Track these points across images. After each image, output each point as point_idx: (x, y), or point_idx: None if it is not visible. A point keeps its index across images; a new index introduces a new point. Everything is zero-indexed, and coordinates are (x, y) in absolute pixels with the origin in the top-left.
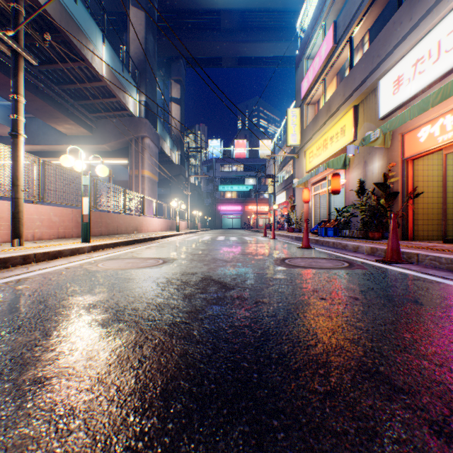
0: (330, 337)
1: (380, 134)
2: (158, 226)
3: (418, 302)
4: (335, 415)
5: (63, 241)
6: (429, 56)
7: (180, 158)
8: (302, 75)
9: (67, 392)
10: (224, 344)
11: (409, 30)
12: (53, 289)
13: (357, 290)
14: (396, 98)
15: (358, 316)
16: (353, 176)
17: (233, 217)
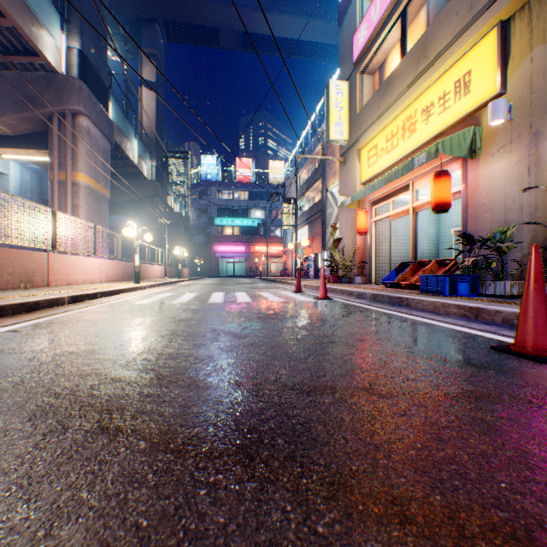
0: None
1: None
2: (100, 272)
3: None
4: None
5: None
6: None
7: (156, 172)
8: (354, 24)
9: None
10: None
11: None
12: None
13: None
14: None
15: None
16: (493, 171)
17: (234, 261)
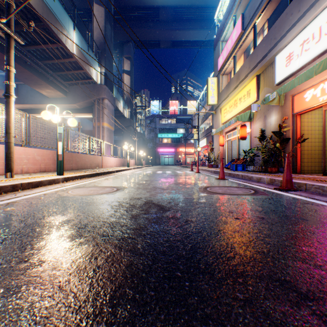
0: (245, 250)
1: (276, 96)
2: (114, 163)
3: (310, 221)
4: (254, 320)
5: (43, 174)
6: (312, 38)
7: (130, 114)
8: (219, 53)
9: (33, 299)
10: (161, 256)
11: (298, 19)
12: (32, 211)
13: (263, 211)
14: (288, 69)
15: (265, 233)
16: (256, 127)
17: (168, 157)
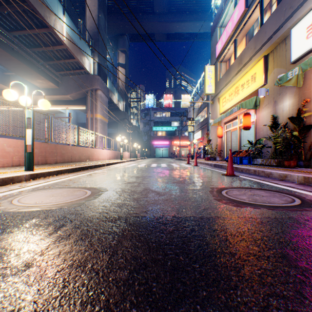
0: None
1: (299, 72)
2: (107, 155)
3: None
4: None
5: (13, 169)
6: None
7: (125, 107)
8: (216, 39)
9: None
10: None
11: None
12: None
13: None
14: (310, 40)
15: None
16: (263, 114)
17: (163, 149)
